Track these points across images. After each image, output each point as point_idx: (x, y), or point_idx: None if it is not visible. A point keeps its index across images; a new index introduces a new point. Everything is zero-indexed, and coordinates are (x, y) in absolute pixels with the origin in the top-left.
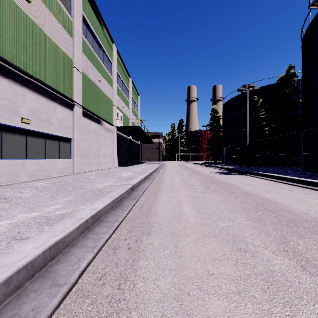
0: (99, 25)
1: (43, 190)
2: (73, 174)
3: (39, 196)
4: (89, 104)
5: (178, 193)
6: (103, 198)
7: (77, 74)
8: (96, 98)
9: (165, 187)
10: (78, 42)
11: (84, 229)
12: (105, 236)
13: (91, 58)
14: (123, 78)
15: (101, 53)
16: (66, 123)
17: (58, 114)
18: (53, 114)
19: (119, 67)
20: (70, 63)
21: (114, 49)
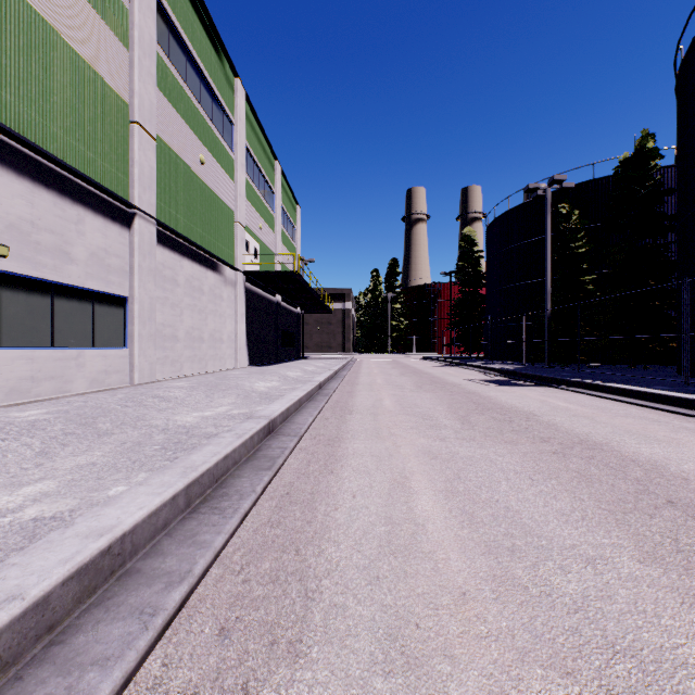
0: (200, 29)
1: (25, 434)
2: (132, 386)
3: (6, 453)
4: (176, 216)
5: (395, 442)
6: (160, 474)
7: (143, 140)
8: (192, 202)
9: (359, 423)
10: (146, 62)
11: (17, 649)
12: (98, 686)
13: (181, 106)
14: (262, 162)
15: (207, 97)
16: (112, 260)
17: (91, 235)
18: (76, 235)
19: (252, 135)
20: (123, 111)
21: (239, 92)
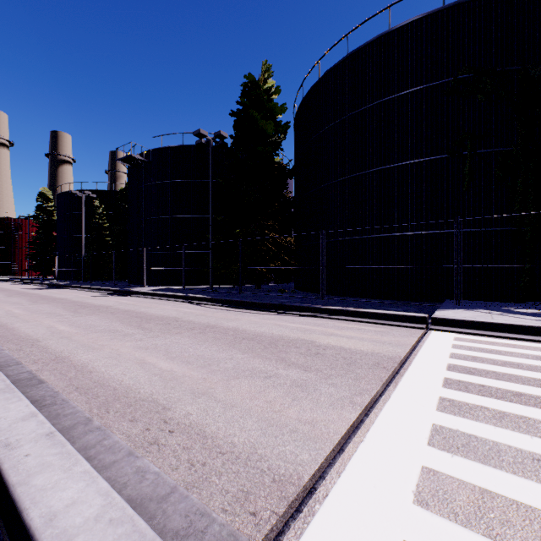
0: None
1: None
2: None
3: None
4: None
5: None
6: None
7: None
8: None
9: None
10: None
11: None
12: None
13: None
14: None
15: None
16: None
17: None
18: None
19: None
20: None
21: None
